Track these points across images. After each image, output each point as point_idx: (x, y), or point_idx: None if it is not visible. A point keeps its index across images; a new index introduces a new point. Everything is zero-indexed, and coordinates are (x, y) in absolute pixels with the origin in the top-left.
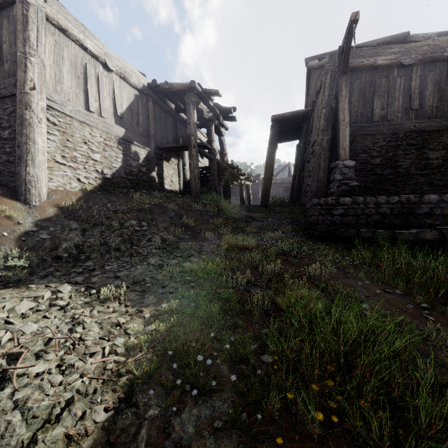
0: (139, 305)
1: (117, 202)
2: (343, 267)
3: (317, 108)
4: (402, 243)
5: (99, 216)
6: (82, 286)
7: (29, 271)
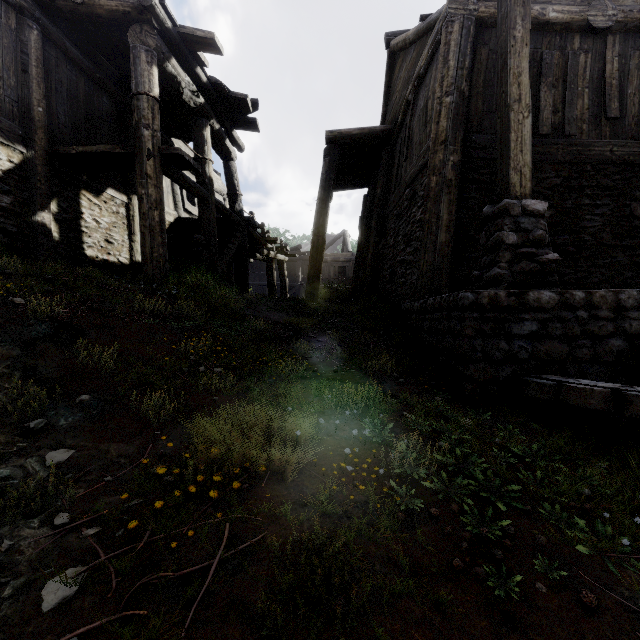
0: None
1: None
2: None
3: (422, 105)
4: None
5: None
6: None
7: None
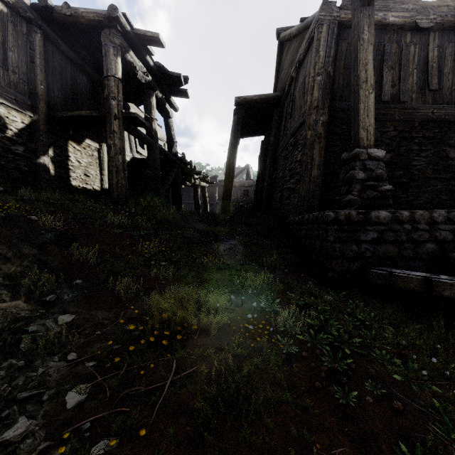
0: None
1: None
2: None
3: (302, 81)
4: None
5: None
6: None
7: None
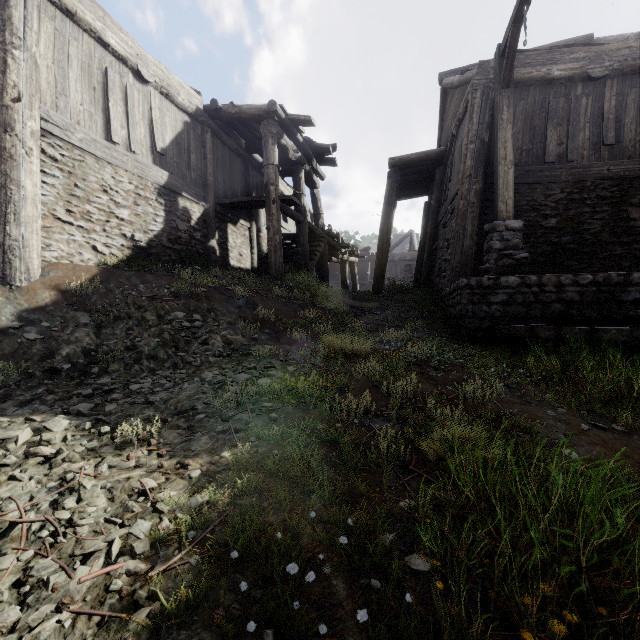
0: (183, 454)
1: (154, 283)
2: (516, 385)
3: (459, 144)
4: (611, 347)
5: (124, 305)
6: (88, 419)
7: (1, 393)
